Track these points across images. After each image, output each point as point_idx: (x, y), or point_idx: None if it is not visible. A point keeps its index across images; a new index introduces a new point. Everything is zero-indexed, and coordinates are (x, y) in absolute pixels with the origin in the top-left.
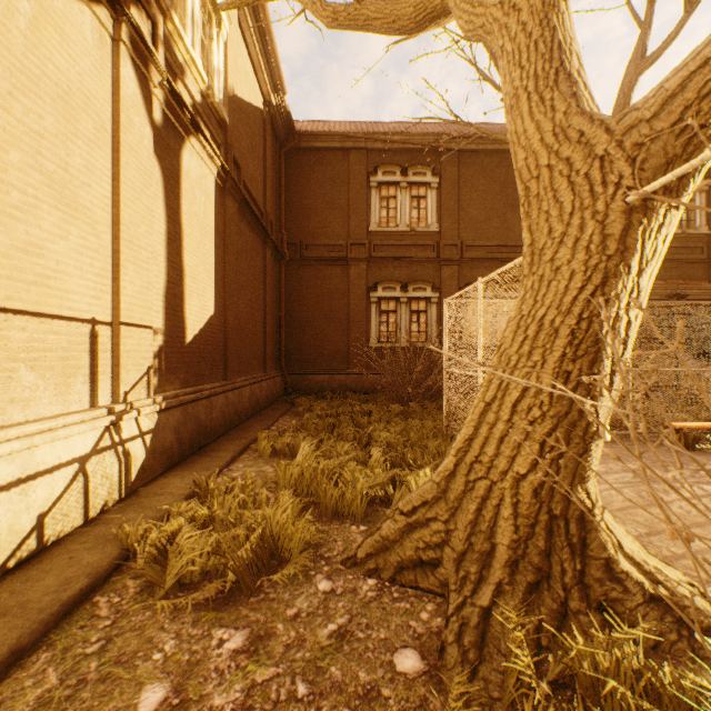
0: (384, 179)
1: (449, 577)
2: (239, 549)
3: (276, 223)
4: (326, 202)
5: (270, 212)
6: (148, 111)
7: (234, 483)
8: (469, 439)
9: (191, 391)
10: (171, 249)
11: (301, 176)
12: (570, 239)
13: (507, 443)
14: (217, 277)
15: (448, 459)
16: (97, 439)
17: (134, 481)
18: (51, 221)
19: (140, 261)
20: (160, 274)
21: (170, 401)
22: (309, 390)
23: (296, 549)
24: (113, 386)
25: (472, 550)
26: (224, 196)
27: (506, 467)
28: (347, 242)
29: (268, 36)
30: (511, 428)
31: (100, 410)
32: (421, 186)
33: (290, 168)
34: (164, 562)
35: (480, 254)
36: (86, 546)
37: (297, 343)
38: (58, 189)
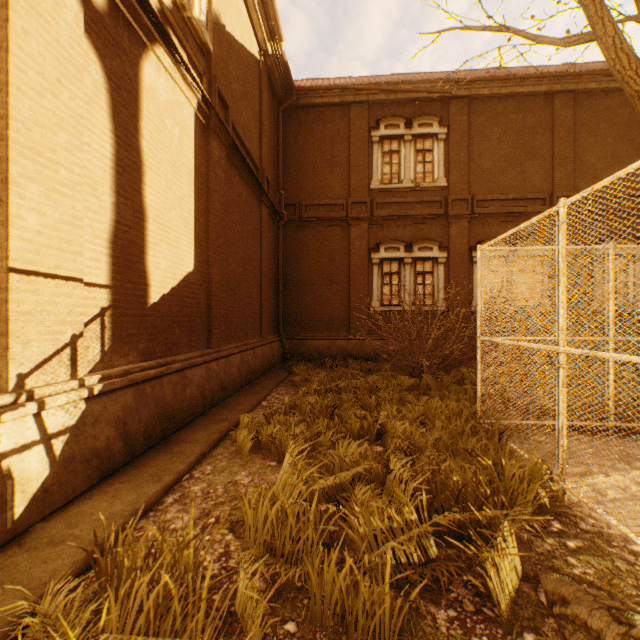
0: (387, 133)
1: None
2: None
3: (273, 183)
4: (325, 161)
5: (267, 169)
6: None
7: (164, 541)
8: None
9: (153, 365)
10: (123, 181)
11: (300, 134)
12: None
13: None
14: (197, 227)
15: None
16: None
17: (22, 517)
18: None
19: (55, 183)
20: (102, 211)
21: (111, 382)
22: (308, 356)
23: None
24: None
25: None
26: (208, 135)
27: None
28: (347, 201)
29: None
30: None
31: None
32: (427, 138)
33: (288, 127)
34: None
35: (493, 209)
36: None
37: (295, 307)
38: None
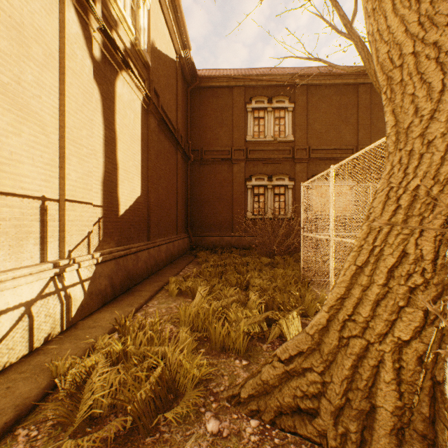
0: (256, 106)
1: (327, 429)
2: (138, 391)
3: (184, 137)
4: (217, 122)
5: (180, 129)
6: (88, 48)
7: (146, 321)
8: (341, 298)
9: (122, 249)
10: (108, 149)
11: (201, 105)
12: (442, 114)
13: (384, 307)
14: (142, 170)
15: (320, 314)
16: (42, 287)
17: (74, 317)
18: (5, 121)
19: (82, 155)
20: (99, 166)
21: (105, 256)
22: (206, 247)
23: (189, 385)
24: (60, 246)
25: (350, 406)
26: (148, 115)
27: (383, 329)
28: (231, 149)
29: (178, 8)
30: (388, 292)
31: (47, 264)
32: (281, 110)
33: (194, 100)
34: (79, 397)
35: (322, 155)
36: (23, 375)
37: (198, 216)
38: (11, 97)
